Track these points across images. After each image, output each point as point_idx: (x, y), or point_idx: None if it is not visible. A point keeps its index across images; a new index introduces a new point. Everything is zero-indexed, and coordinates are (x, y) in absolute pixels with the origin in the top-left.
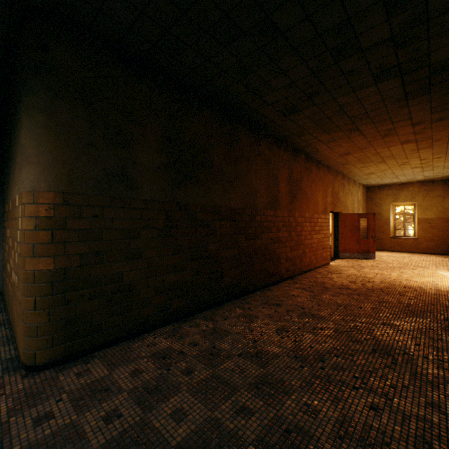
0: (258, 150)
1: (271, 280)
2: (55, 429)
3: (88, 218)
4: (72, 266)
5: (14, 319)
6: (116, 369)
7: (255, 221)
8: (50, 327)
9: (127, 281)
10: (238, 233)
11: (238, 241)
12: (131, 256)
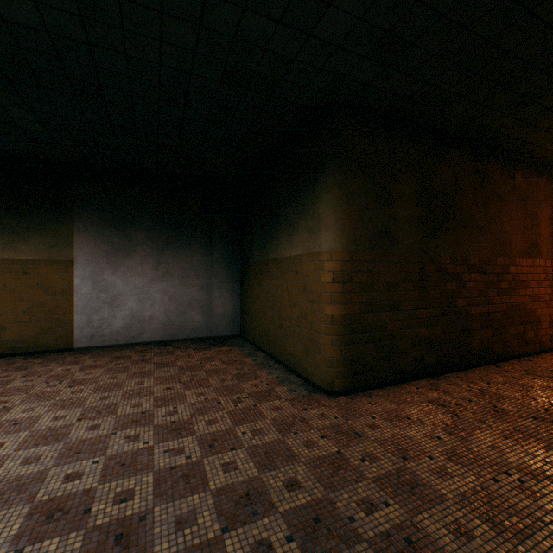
0: (511, 185)
1: (528, 348)
2: (390, 434)
3: (364, 272)
4: (354, 313)
5: (289, 355)
6: (401, 406)
7: (508, 273)
8: (342, 362)
9: (389, 331)
10: (487, 288)
11: (488, 297)
12: (392, 307)
